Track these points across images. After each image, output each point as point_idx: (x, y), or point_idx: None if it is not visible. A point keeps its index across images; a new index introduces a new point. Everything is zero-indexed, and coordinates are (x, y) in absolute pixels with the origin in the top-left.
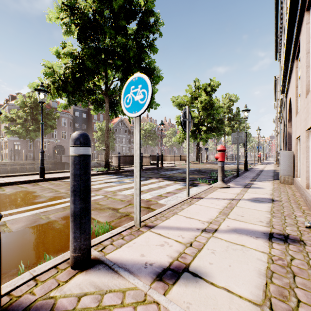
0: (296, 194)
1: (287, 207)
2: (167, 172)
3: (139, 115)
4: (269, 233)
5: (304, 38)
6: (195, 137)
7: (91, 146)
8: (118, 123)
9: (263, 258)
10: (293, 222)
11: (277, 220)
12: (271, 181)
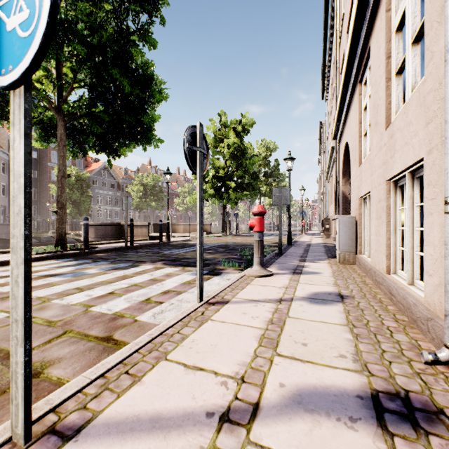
0: (367, 281)
1: (368, 309)
2: (175, 251)
3: (20, 79)
4: (371, 397)
5: (383, 35)
6: (220, 197)
7: (47, 207)
8: (99, 172)
9: None
10: (396, 349)
11: (368, 348)
12: (326, 260)
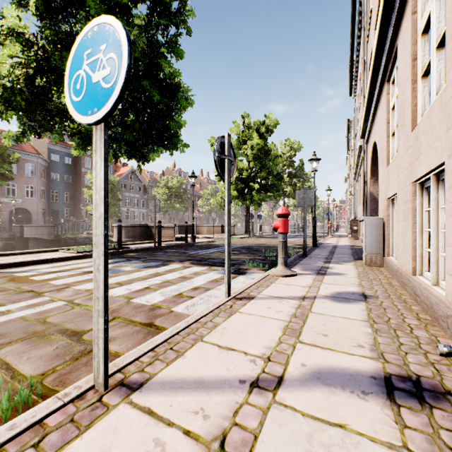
0: (394, 283)
1: (391, 308)
2: (201, 252)
3: (103, 118)
4: (384, 378)
5: (409, 37)
6: (243, 199)
7: (81, 210)
8: (127, 176)
9: None
10: (414, 343)
11: (387, 341)
12: (352, 261)
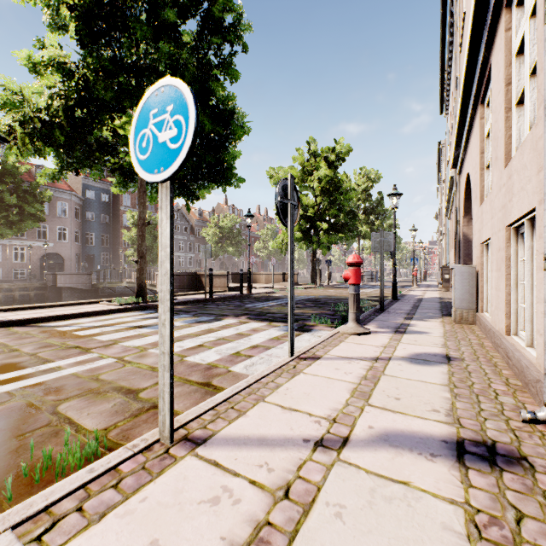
0: (486, 344)
1: (477, 372)
2: (258, 304)
3: (169, 177)
4: (456, 443)
5: (502, 57)
6: (309, 241)
7: (119, 255)
8: None
9: (455, 524)
10: (496, 409)
11: (466, 406)
12: (439, 318)
